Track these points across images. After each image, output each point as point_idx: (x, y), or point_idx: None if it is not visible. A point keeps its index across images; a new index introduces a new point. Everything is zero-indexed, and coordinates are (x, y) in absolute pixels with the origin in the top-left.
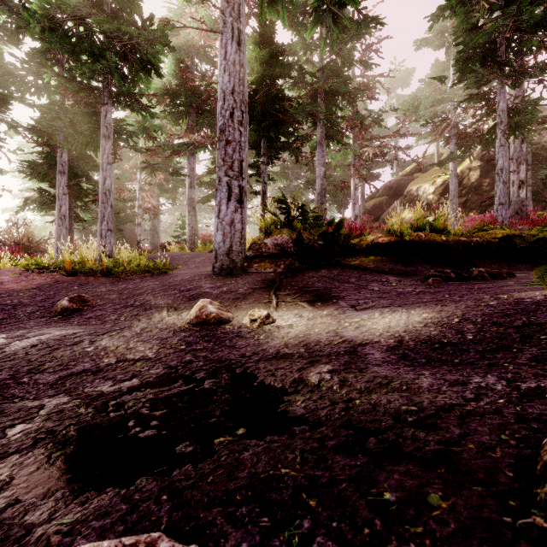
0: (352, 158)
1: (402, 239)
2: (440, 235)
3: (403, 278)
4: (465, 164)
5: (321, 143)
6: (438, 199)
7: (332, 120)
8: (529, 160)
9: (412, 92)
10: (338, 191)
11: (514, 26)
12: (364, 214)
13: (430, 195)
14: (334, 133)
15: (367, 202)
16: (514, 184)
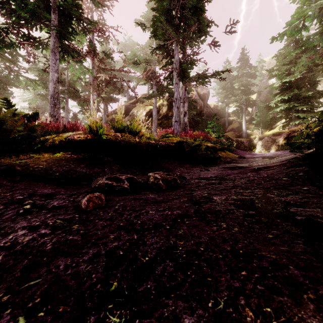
0: (91, 79)
1: (99, 138)
2: (135, 137)
3: (67, 188)
4: (161, 102)
5: (54, 51)
6: (148, 119)
7: (64, 34)
8: (187, 105)
9: (133, 50)
10: (82, 102)
11: (183, 5)
12: (105, 124)
13: (143, 116)
14: (67, 47)
15: (108, 116)
16: (182, 113)
